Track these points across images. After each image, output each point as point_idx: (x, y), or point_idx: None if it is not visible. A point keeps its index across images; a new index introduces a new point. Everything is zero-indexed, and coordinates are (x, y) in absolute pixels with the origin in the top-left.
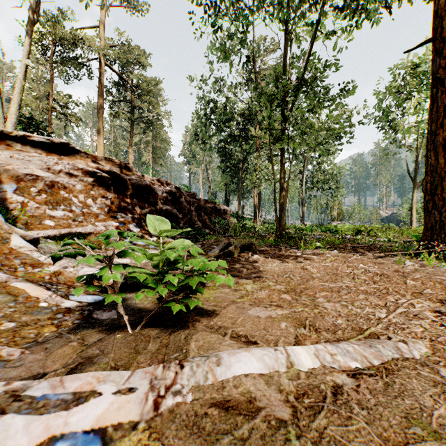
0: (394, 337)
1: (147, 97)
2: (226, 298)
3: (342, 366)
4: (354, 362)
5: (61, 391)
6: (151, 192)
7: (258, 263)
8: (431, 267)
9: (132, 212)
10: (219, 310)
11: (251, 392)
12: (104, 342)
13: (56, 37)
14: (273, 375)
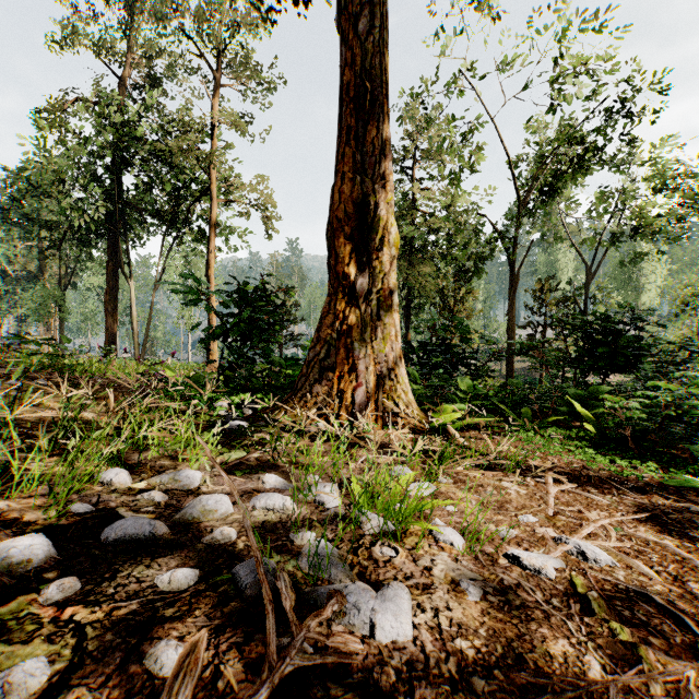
0: None
1: None
2: None
3: None
4: None
5: None
6: None
7: None
8: None
9: None
10: None
11: None
12: None
13: None
14: None
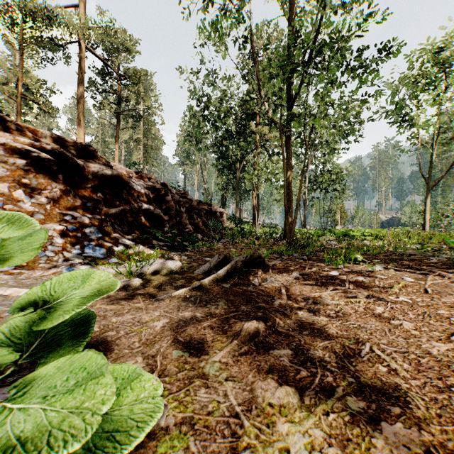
0: None
1: (135, 87)
2: None
3: None
4: None
5: None
6: (125, 186)
7: (279, 299)
8: None
9: (93, 212)
10: None
11: None
12: None
13: (25, 12)
14: None
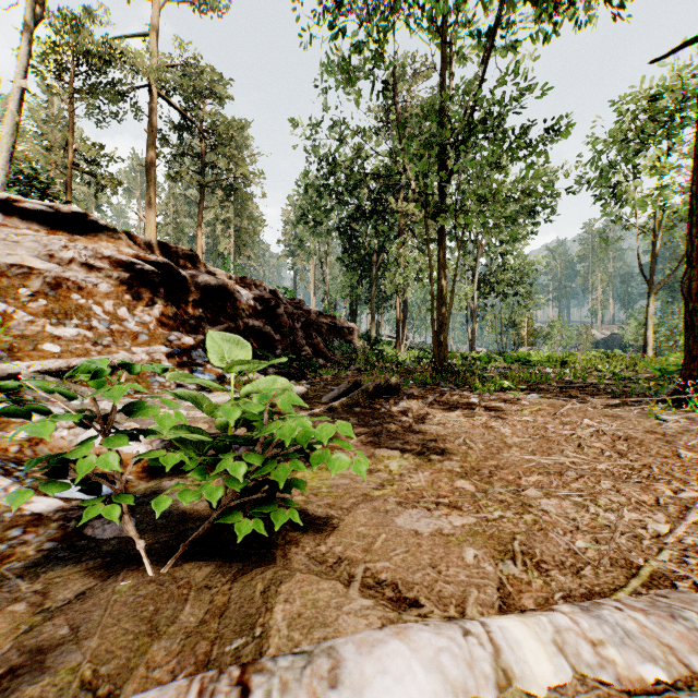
0: None
1: (226, 148)
2: (351, 489)
3: (623, 676)
4: (648, 663)
5: None
6: (229, 298)
7: (407, 417)
8: None
9: (197, 331)
10: (339, 516)
11: None
12: (87, 602)
13: (78, 51)
14: None
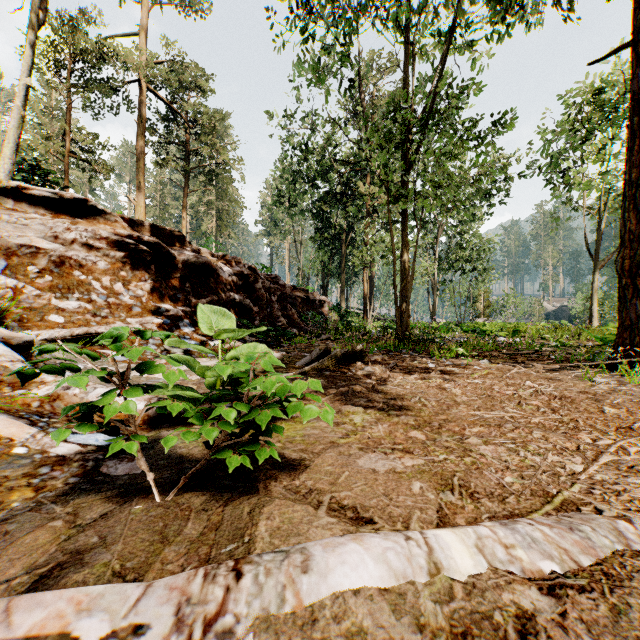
0: (607, 510)
1: (208, 137)
2: (321, 438)
3: (527, 569)
4: (547, 560)
5: (2, 635)
6: (212, 274)
7: (370, 380)
8: (635, 386)
9: (184, 304)
10: (310, 459)
11: (366, 631)
12: (110, 520)
13: (75, 50)
14: (405, 590)
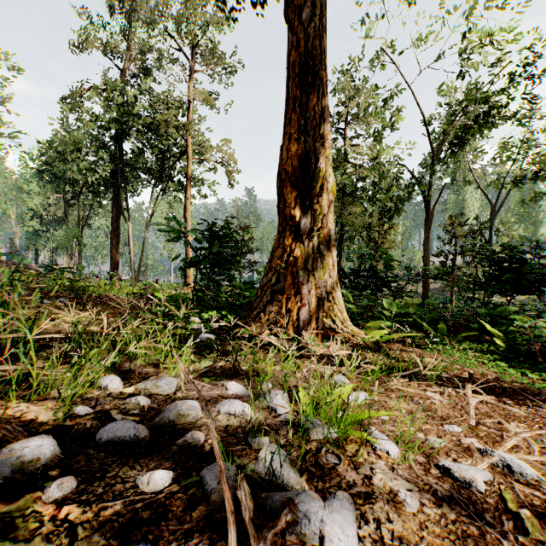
0: None
1: None
2: None
3: None
4: None
5: None
6: None
7: None
8: None
9: None
10: None
11: None
12: None
13: None
14: None
